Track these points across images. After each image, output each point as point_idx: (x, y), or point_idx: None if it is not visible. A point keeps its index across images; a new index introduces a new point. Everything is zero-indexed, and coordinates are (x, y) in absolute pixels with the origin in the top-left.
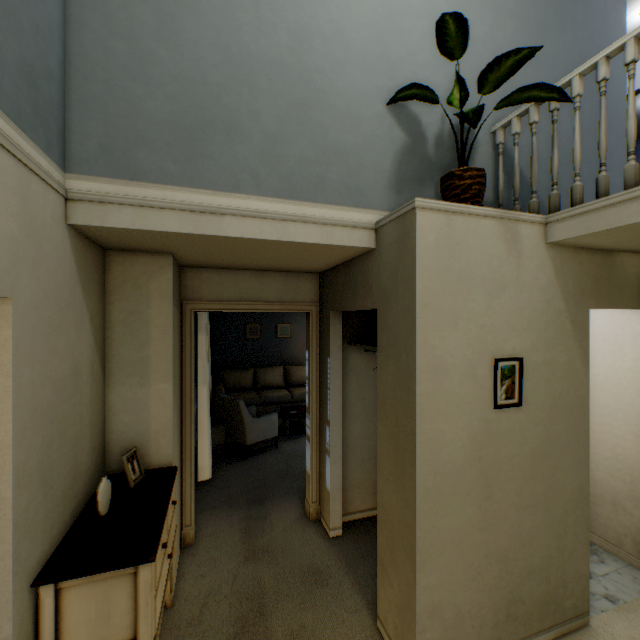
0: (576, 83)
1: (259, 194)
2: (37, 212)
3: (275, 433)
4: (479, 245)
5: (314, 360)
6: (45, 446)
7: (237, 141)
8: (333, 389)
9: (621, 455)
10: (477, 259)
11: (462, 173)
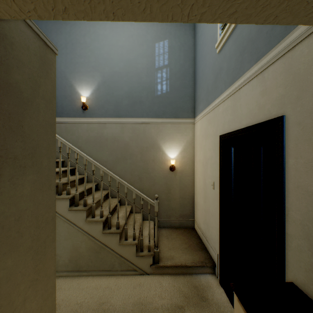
0: None
1: None
2: (300, 65)
3: None
4: None
5: None
6: (310, 217)
7: None
8: None
9: None
10: None
11: None
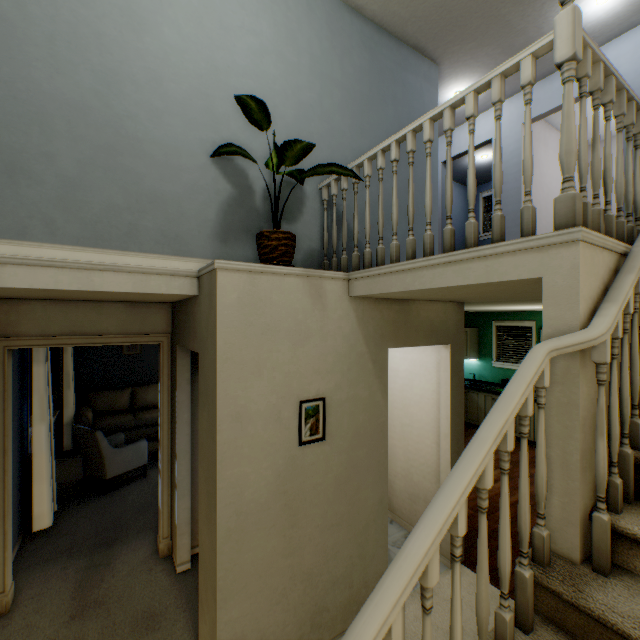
0: (366, 165)
1: (54, 242)
2: None
3: (144, 461)
4: (284, 301)
5: (166, 392)
6: None
7: (24, 184)
8: (181, 423)
9: (430, 461)
10: (282, 313)
11: (270, 234)
